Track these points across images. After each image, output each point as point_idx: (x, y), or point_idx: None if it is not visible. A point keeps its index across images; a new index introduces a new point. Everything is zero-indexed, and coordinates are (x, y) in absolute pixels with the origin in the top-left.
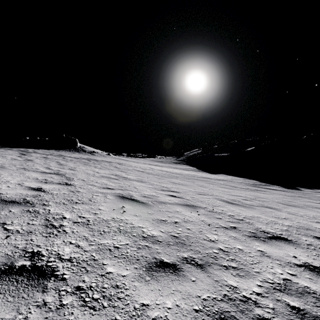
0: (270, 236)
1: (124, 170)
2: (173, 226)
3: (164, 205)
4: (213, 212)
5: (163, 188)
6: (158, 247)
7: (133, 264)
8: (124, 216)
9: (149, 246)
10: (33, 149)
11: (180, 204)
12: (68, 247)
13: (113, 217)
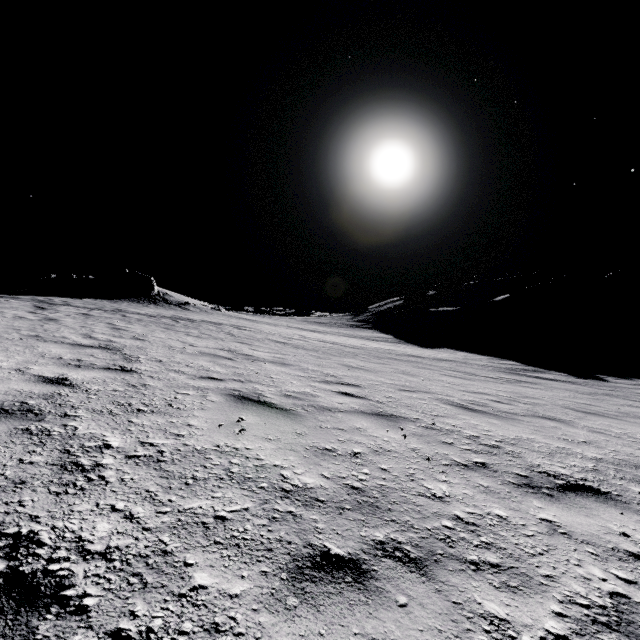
0: (561, 484)
1: (247, 340)
2: (351, 463)
3: (329, 414)
4: (434, 430)
5: (326, 378)
6: (318, 516)
7: (258, 562)
8: (243, 440)
9: (296, 514)
10: (64, 298)
11: (363, 412)
12: (106, 521)
13: (218, 444)
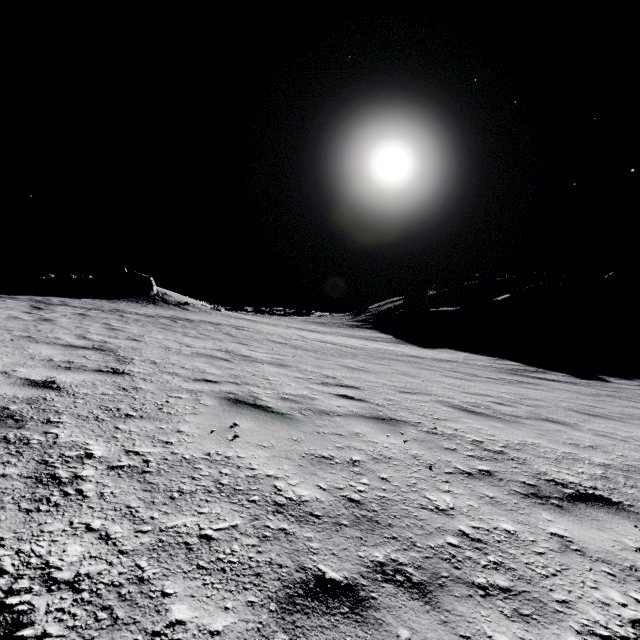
0: (570, 493)
1: (246, 340)
2: (349, 472)
3: (327, 418)
4: (436, 435)
5: (325, 380)
6: (312, 534)
7: (245, 590)
8: (235, 448)
9: (289, 532)
10: (62, 298)
11: (362, 415)
12: (79, 542)
13: (209, 452)
